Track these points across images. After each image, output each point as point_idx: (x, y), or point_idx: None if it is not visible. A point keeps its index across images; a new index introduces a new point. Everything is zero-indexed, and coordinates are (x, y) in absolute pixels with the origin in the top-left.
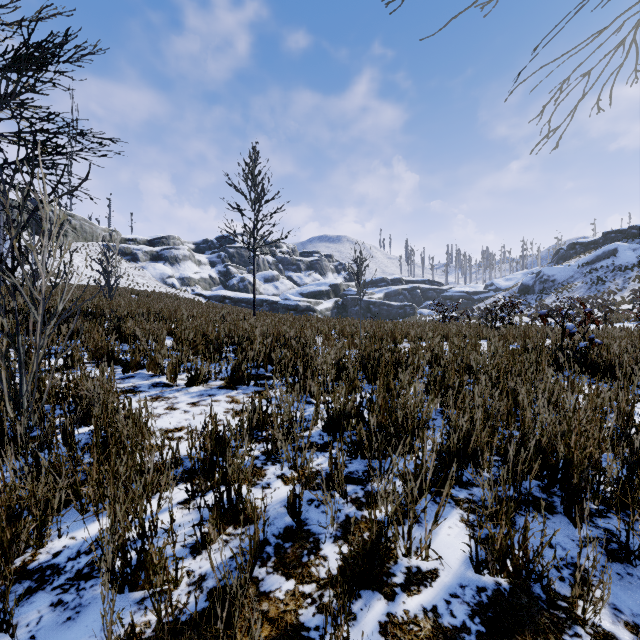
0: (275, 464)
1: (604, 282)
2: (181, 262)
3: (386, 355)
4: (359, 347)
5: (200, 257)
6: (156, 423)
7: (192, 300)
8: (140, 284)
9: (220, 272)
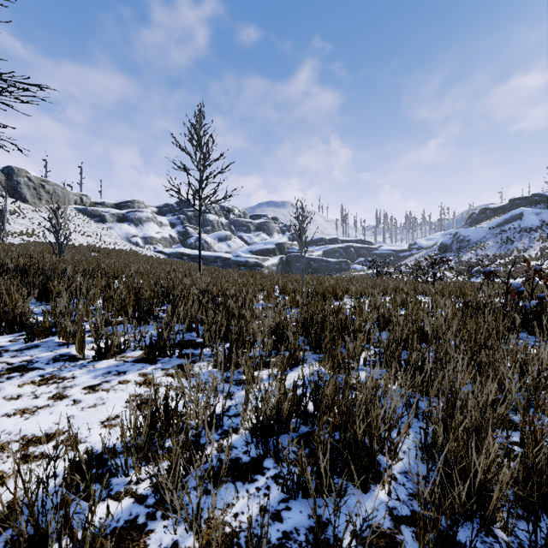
0: (163, 525)
1: (512, 242)
2: (144, 223)
3: (330, 317)
4: (301, 306)
5: (162, 219)
6: (22, 426)
7: (150, 257)
8: (107, 242)
9: (179, 232)
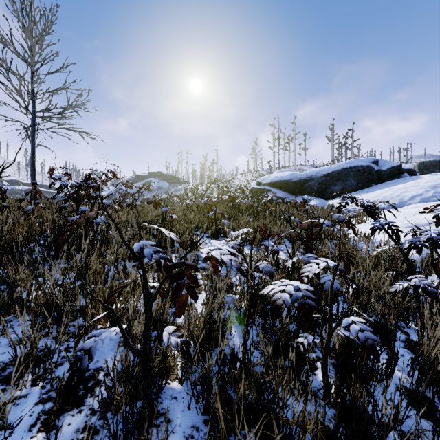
0: None
1: (144, 195)
2: None
3: None
4: None
5: None
6: None
7: None
8: None
9: None
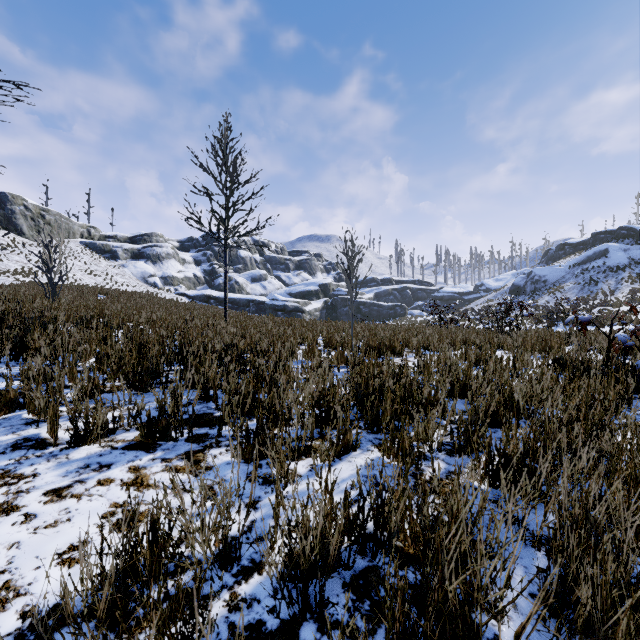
0: None
1: (597, 283)
2: (164, 260)
3: (390, 383)
4: (351, 366)
5: (184, 255)
6: None
7: (168, 300)
8: (119, 283)
9: (205, 271)
